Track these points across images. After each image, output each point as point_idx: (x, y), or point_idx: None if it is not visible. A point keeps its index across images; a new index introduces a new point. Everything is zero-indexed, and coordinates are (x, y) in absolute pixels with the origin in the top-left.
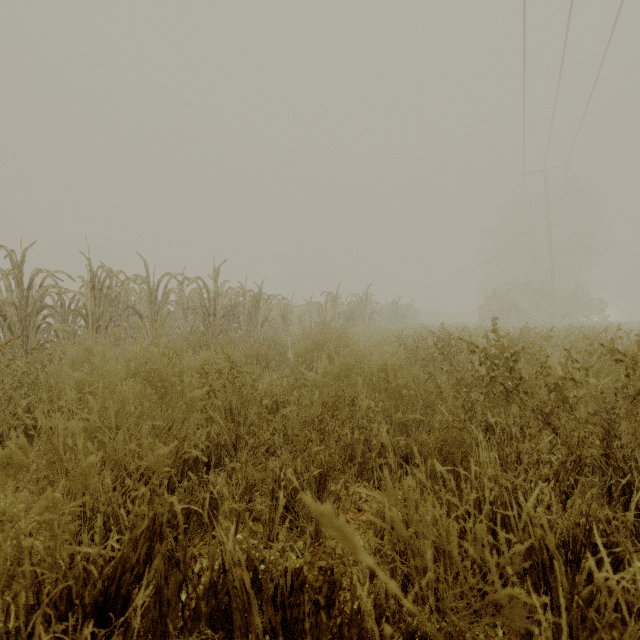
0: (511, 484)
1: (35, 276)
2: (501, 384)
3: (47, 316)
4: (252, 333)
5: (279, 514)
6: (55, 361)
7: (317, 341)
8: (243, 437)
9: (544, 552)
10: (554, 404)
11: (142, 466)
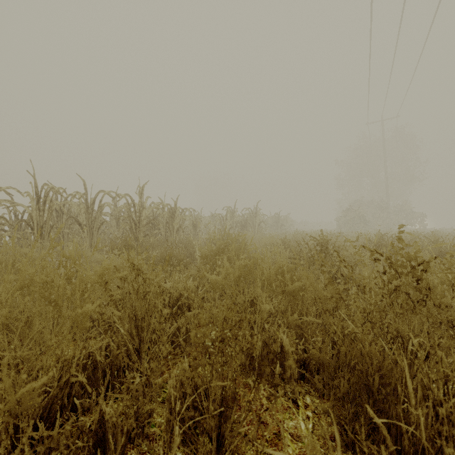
0: None
1: None
2: (405, 293)
3: None
4: (170, 237)
5: (173, 451)
6: None
7: (219, 245)
8: (145, 343)
9: None
10: None
11: (1, 407)
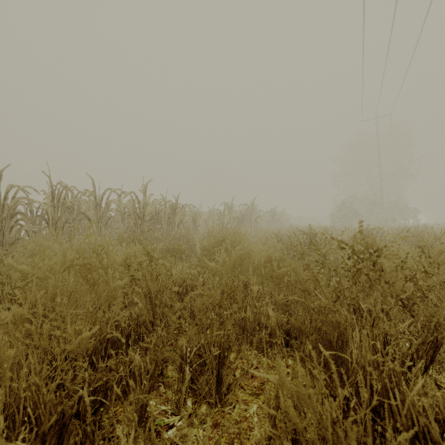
0: (390, 369)
1: (9, 190)
2: (365, 274)
3: (18, 220)
4: (171, 232)
5: (185, 386)
6: (16, 254)
7: (218, 238)
8: (158, 316)
9: (428, 439)
10: (410, 291)
11: (66, 348)
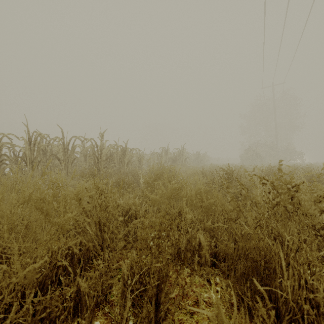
0: None
1: None
2: (283, 206)
3: (3, 159)
4: (122, 169)
5: (126, 311)
6: None
7: (157, 174)
8: (106, 240)
9: None
10: None
11: (13, 280)
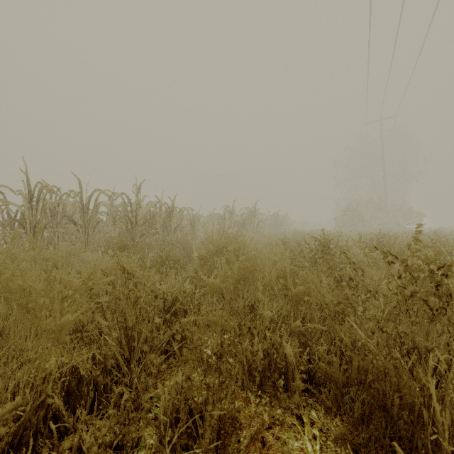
0: None
1: None
2: (422, 299)
3: None
4: (167, 237)
5: None
6: None
7: (217, 245)
8: (136, 353)
9: None
10: None
11: None
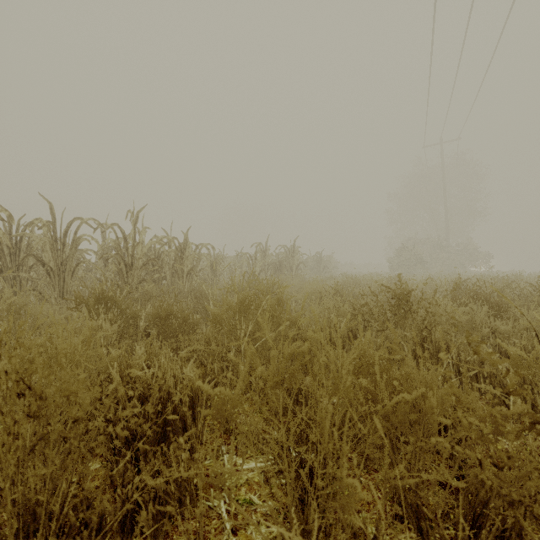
0: None
1: None
2: None
3: None
4: (178, 284)
5: None
6: None
7: (242, 299)
8: None
9: None
10: None
11: None
